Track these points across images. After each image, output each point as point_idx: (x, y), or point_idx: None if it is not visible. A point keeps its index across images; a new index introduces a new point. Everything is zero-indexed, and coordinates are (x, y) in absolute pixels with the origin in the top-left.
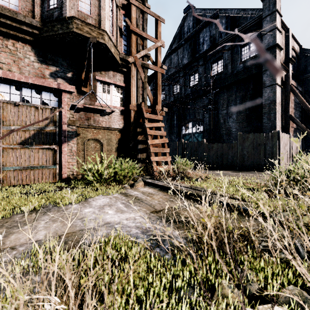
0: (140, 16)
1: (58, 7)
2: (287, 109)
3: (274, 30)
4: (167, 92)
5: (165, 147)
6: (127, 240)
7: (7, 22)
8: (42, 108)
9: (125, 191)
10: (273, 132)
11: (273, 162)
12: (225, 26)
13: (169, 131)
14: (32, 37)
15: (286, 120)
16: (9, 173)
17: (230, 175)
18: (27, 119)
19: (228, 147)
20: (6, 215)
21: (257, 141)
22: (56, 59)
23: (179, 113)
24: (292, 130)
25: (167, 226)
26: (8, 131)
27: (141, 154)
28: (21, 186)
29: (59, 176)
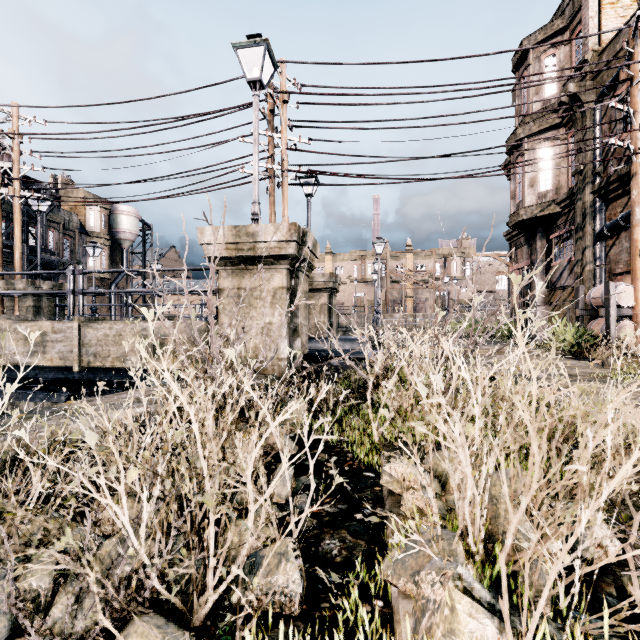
0: None
1: None
2: None
3: None
4: None
5: None
6: None
7: None
8: None
9: None
10: None
11: None
12: None
13: None
14: None
15: None
16: None
17: None
18: None
19: None
20: None
21: None
22: None
23: None
24: None
25: None
26: None
27: None
28: None
29: None
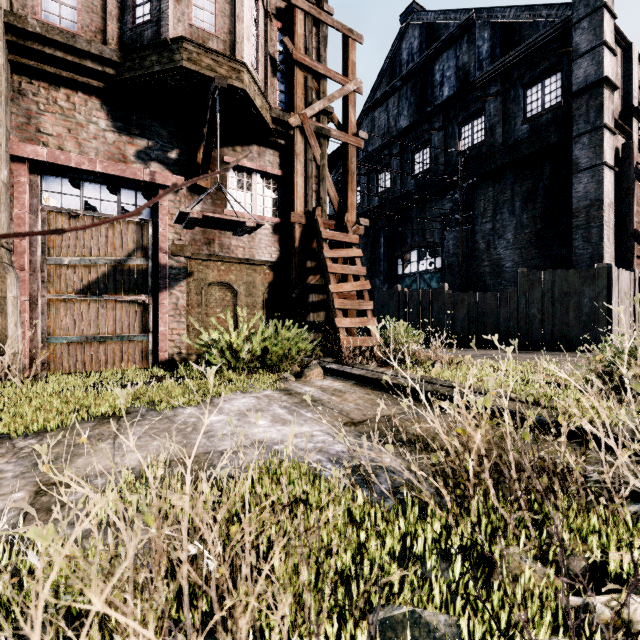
0: (313, 32)
1: (152, 20)
2: (629, 217)
3: (600, 48)
4: (365, 188)
5: (365, 299)
6: (305, 469)
7: (58, 54)
8: (122, 222)
9: (286, 385)
10: (598, 267)
11: (597, 333)
12: (491, 46)
13: (369, 268)
14: (102, 82)
15: (627, 242)
16: (60, 349)
17: (502, 358)
18: (93, 243)
19: (497, 299)
20: (63, 423)
21: (561, 286)
22: (148, 125)
23: (390, 230)
24: (639, 264)
25: (380, 450)
26: (58, 268)
27: (315, 314)
28: (84, 373)
29: (153, 357)
